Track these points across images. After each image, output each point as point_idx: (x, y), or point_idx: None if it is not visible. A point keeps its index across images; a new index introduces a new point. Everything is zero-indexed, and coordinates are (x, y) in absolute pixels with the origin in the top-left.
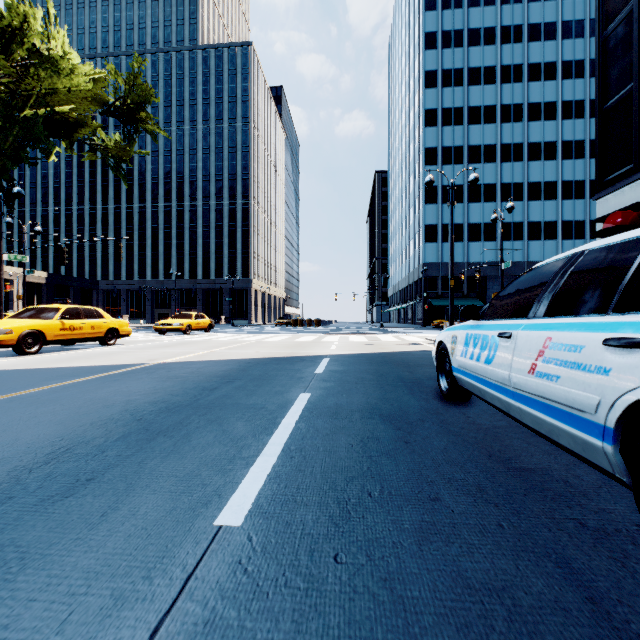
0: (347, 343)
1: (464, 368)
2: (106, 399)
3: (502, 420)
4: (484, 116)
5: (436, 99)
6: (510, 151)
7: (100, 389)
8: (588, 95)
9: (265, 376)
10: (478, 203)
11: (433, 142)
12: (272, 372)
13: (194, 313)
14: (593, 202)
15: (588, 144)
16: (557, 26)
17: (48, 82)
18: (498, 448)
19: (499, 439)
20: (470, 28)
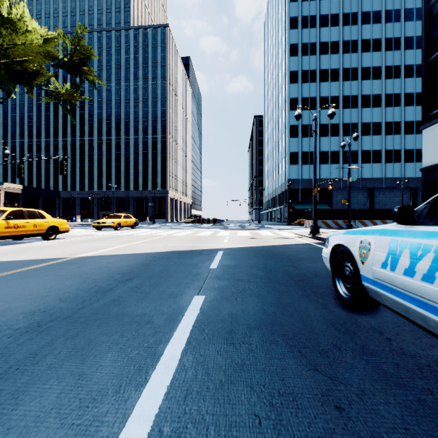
0: (236, 237)
1: (389, 283)
2: None
3: (434, 346)
4: (331, 76)
5: (297, 64)
6: (349, 101)
7: None
8: (403, 62)
9: (164, 272)
10: (327, 137)
11: (295, 94)
12: (172, 267)
13: (123, 214)
14: (406, 137)
15: (403, 96)
16: (382, 13)
17: (9, 39)
18: None
19: None
20: (321, 14)
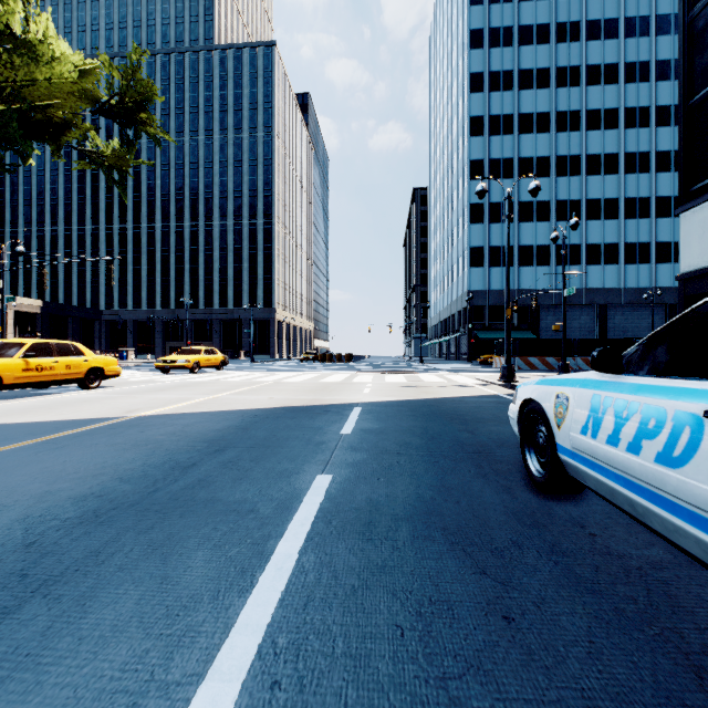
0: (383, 385)
1: (590, 455)
2: (13, 490)
3: (654, 544)
4: (537, 124)
5: (483, 105)
6: (566, 164)
7: (21, 467)
8: (654, 101)
9: (271, 440)
10: (530, 223)
11: (479, 154)
12: (282, 432)
13: (203, 348)
14: (659, 222)
15: (654, 156)
16: (619, 23)
17: (25, 72)
18: (698, 641)
19: (682, 606)
20: (521, 25)
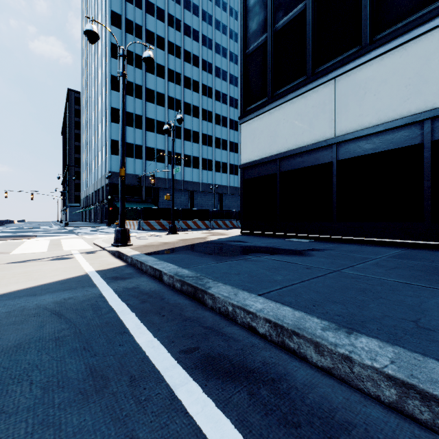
0: None
1: None
2: None
3: None
4: (157, 70)
5: (121, 39)
6: (174, 103)
7: None
8: (214, 86)
9: None
10: (153, 133)
11: None
12: None
13: None
14: (216, 150)
15: (214, 115)
16: (199, 35)
17: None
18: None
19: None
20: None
